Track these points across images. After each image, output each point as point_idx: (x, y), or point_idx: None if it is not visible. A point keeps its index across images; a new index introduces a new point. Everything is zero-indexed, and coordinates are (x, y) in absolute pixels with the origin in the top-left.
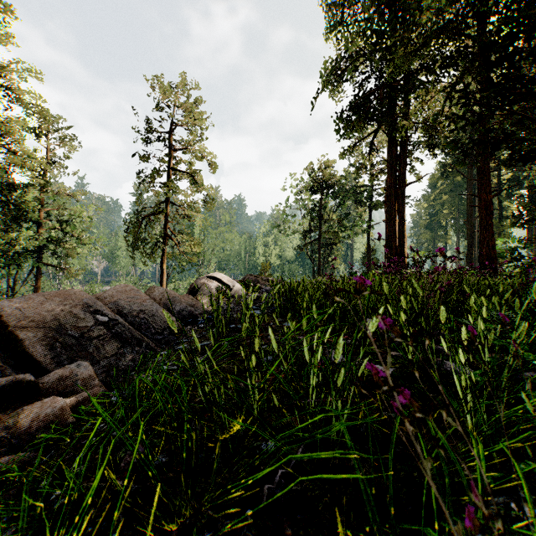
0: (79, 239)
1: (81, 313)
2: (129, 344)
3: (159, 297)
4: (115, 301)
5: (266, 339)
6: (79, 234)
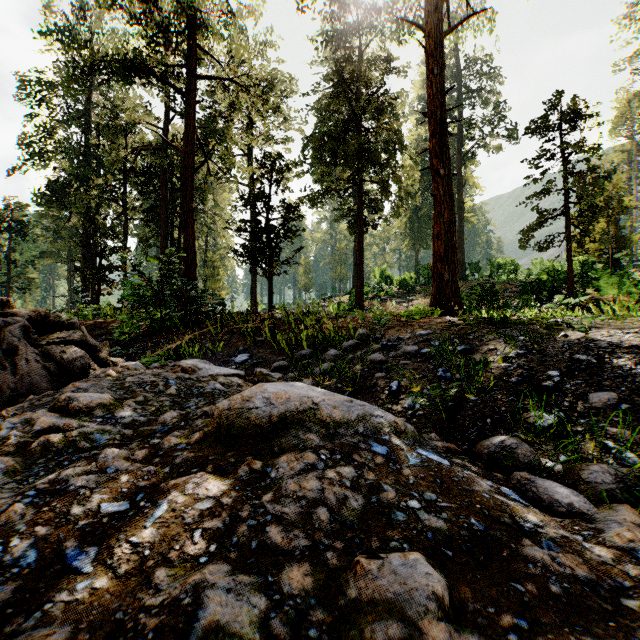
0: None
1: None
2: None
3: None
4: None
5: None
6: None
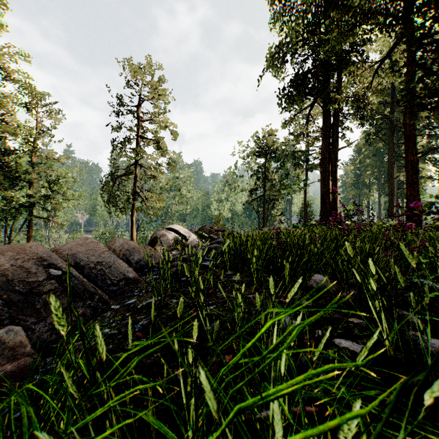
0: (64, 196)
1: (33, 267)
2: (80, 298)
3: (119, 248)
4: (73, 253)
5: (215, 297)
6: (64, 192)
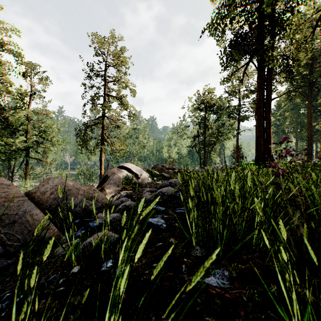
0: (52, 142)
1: None
2: None
3: (50, 191)
4: None
5: None
6: (52, 139)
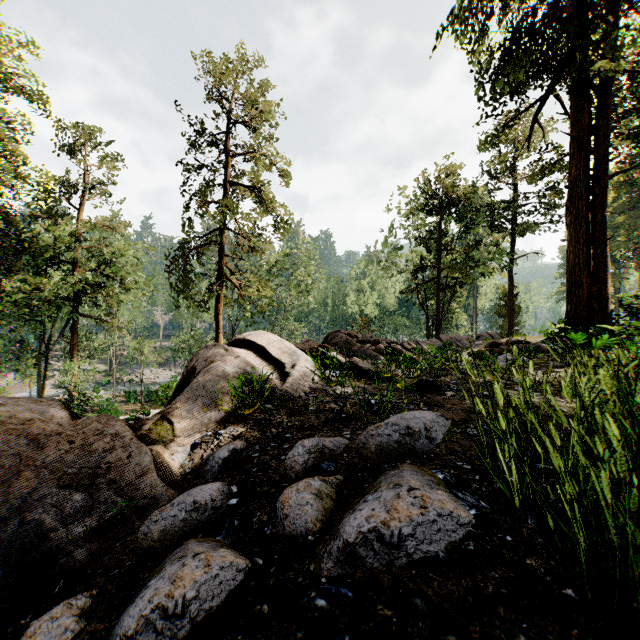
0: (123, 284)
1: None
2: None
3: None
4: None
5: None
6: (122, 278)
